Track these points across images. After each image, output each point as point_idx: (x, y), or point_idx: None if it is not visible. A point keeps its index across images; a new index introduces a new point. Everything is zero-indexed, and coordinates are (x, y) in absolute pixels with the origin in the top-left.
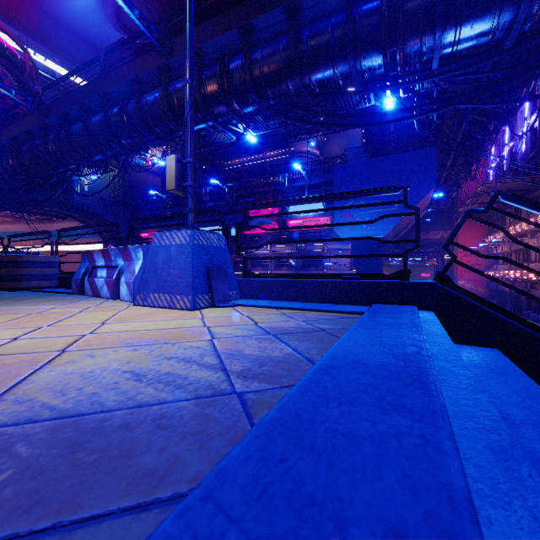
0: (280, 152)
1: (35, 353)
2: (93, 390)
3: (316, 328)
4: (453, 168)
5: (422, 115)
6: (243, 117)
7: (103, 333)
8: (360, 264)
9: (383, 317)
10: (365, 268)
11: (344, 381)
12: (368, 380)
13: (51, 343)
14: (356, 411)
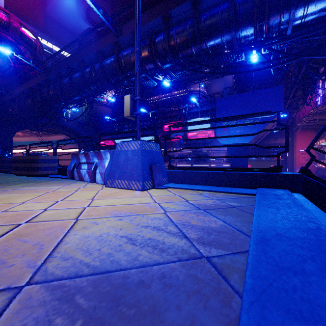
0: (182, 91)
1: (61, 221)
2: (107, 251)
3: (229, 205)
4: (294, 98)
5: (279, 64)
6: (163, 71)
7: (95, 206)
8: (233, 159)
9: (271, 198)
10: (236, 162)
11: (283, 252)
12: (300, 252)
13: (68, 213)
14: (312, 281)
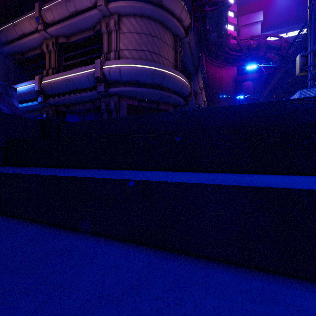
0: None
1: None
2: None
3: None
4: None
5: None
6: None
7: None
8: None
9: None
10: None
11: None
12: None
13: None
14: None
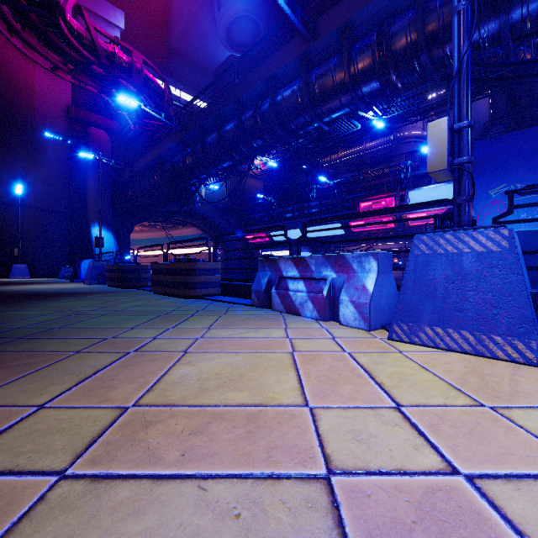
0: (382, 140)
1: None
2: None
3: None
4: None
5: None
6: (396, 92)
7: None
8: None
9: None
10: None
11: None
12: None
13: None
14: None
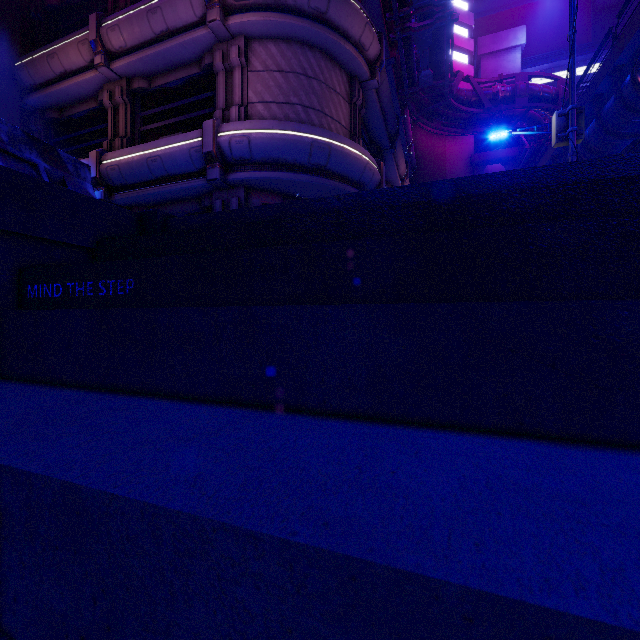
0: None
1: None
2: None
3: None
4: None
5: None
6: None
7: None
8: None
9: None
10: None
11: None
12: None
13: None
14: None
